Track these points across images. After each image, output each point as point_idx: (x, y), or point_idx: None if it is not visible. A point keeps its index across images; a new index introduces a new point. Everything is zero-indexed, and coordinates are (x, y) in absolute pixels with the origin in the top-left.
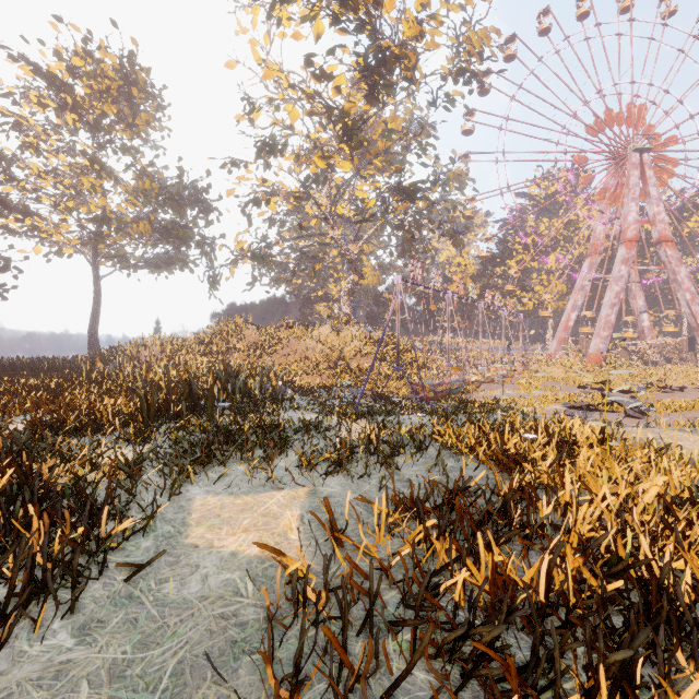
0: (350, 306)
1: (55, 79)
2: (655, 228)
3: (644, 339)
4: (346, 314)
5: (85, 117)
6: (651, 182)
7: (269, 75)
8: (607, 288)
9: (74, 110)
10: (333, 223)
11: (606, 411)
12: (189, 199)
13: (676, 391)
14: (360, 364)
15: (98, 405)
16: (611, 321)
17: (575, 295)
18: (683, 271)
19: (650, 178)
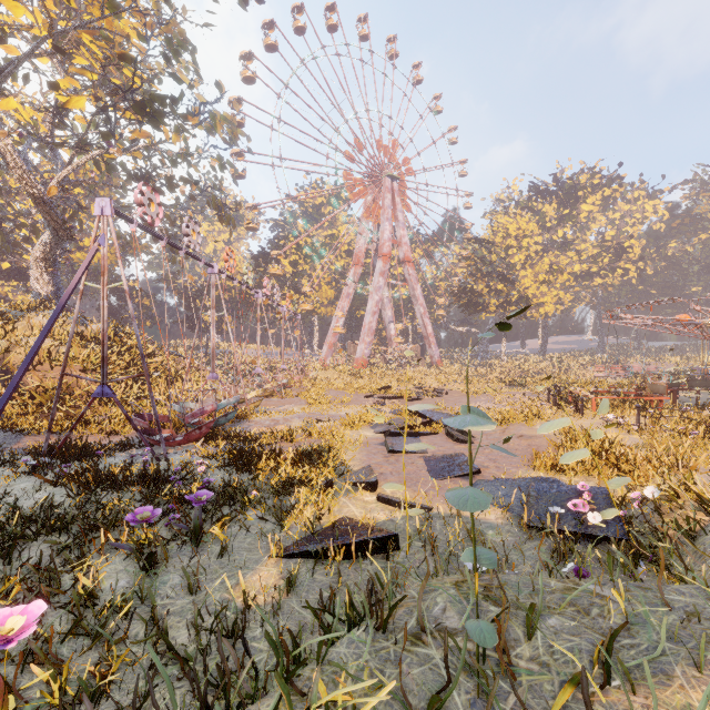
0: (49, 283)
1: None
2: (402, 249)
3: (392, 345)
4: (41, 295)
5: None
6: (399, 208)
7: None
8: (370, 297)
9: None
10: None
11: (427, 433)
12: None
13: (443, 394)
14: (49, 379)
15: None
16: (373, 328)
17: (342, 302)
18: (419, 289)
19: (398, 204)
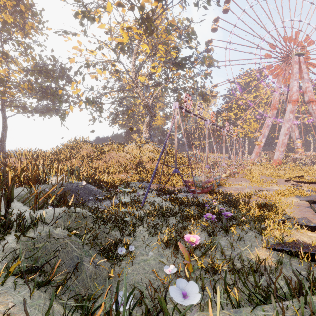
0: (148, 133)
1: None
2: (306, 95)
3: (298, 152)
4: (146, 138)
5: None
6: (304, 71)
7: None
8: (282, 126)
9: None
10: (137, 84)
11: None
12: (59, 74)
13: None
14: (152, 166)
15: None
16: (285, 143)
17: (264, 130)
18: None
19: (303, 69)
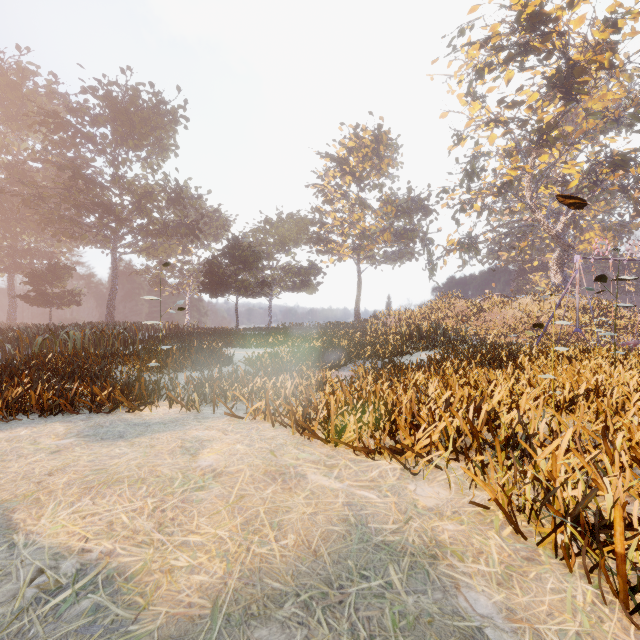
0: (559, 276)
1: (340, 160)
2: None
3: None
4: (555, 284)
5: (354, 175)
6: None
7: (469, 123)
8: None
9: (349, 173)
10: (534, 207)
11: None
12: (415, 208)
13: None
14: (558, 329)
15: (385, 336)
16: None
17: None
18: None
19: None
